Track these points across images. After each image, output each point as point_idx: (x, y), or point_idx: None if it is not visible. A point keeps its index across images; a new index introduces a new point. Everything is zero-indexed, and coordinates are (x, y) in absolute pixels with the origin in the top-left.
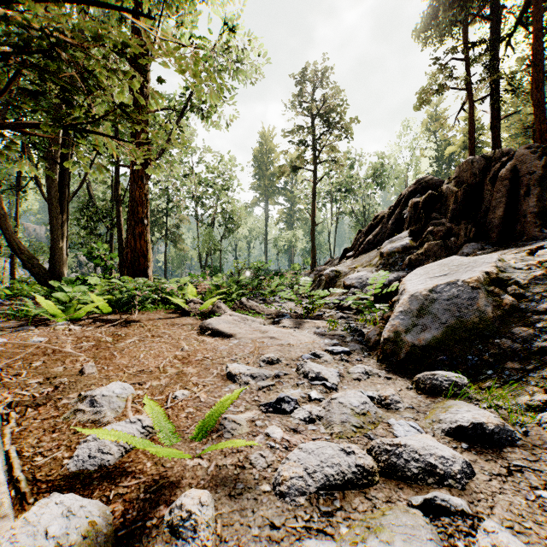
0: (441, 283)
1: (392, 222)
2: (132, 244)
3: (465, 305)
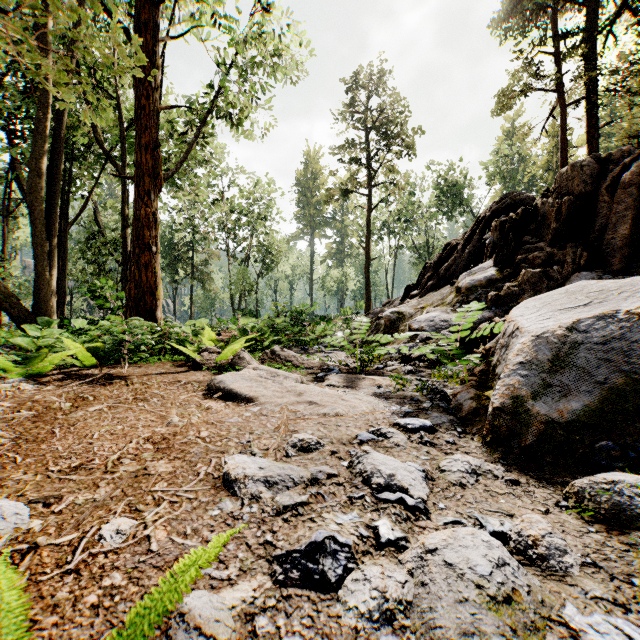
0: (585, 316)
1: (469, 251)
2: (136, 278)
3: (637, 352)
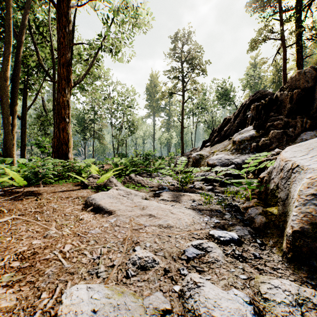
0: None
1: (237, 122)
2: (57, 136)
3: None
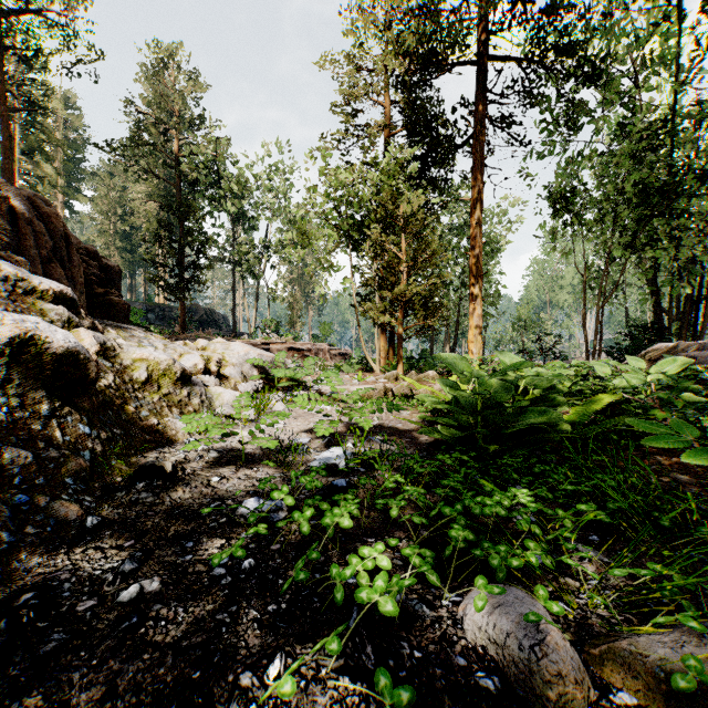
0: None
1: None
2: None
3: None
